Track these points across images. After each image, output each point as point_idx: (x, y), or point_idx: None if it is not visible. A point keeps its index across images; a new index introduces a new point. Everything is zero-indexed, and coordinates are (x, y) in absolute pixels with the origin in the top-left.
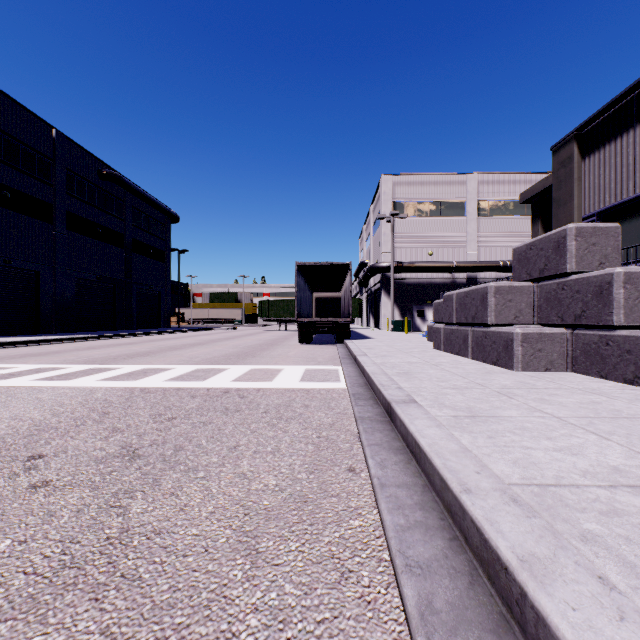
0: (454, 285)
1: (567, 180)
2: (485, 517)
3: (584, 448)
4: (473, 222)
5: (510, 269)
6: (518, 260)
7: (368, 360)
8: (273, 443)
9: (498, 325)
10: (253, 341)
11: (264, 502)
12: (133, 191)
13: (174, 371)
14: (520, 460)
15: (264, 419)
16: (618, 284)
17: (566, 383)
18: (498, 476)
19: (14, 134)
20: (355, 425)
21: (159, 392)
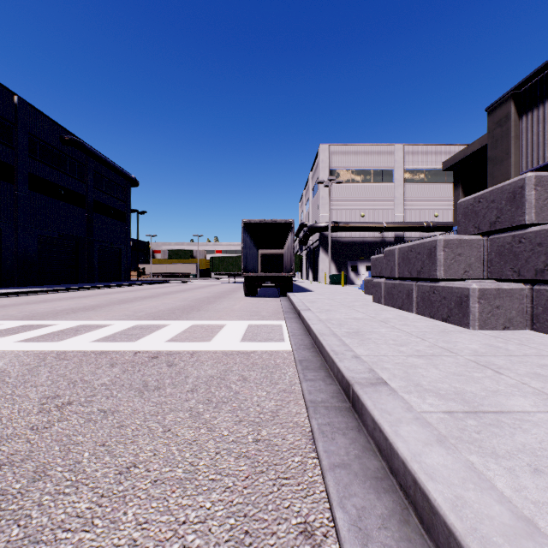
0: (383, 243)
1: (504, 139)
2: None
3: None
4: (400, 188)
5: (432, 229)
6: (464, 214)
7: (313, 316)
8: (188, 457)
9: (447, 280)
10: (202, 294)
11: None
12: (94, 156)
13: (109, 328)
14: None
15: (187, 404)
16: None
17: (541, 347)
18: None
19: None
20: (305, 414)
21: (76, 358)
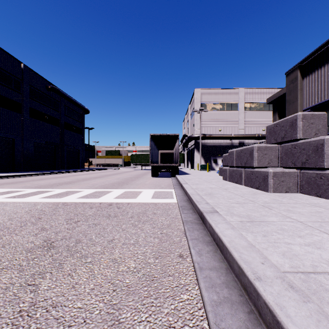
0: (232, 146)
1: (294, 90)
2: (275, 302)
3: (323, 243)
4: (242, 114)
5: (261, 138)
6: (269, 132)
7: (188, 186)
8: (134, 237)
9: (259, 167)
10: (127, 175)
11: (126, 280)
12: (65, 97)
13: (83, 192)
14: (286, 253)
15: (130, 222)
16: (327, 145)
17: (299, 200)
18: (275, 265)
19: (0, 66)
20: (182, 225)
21: (72, 205)
